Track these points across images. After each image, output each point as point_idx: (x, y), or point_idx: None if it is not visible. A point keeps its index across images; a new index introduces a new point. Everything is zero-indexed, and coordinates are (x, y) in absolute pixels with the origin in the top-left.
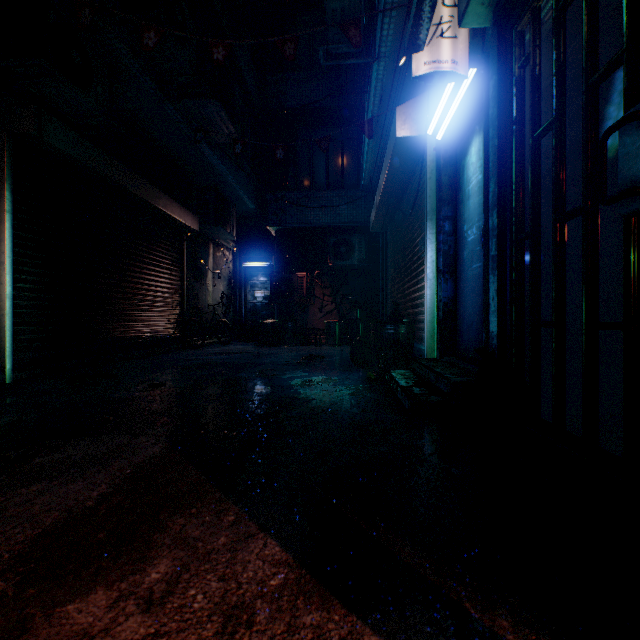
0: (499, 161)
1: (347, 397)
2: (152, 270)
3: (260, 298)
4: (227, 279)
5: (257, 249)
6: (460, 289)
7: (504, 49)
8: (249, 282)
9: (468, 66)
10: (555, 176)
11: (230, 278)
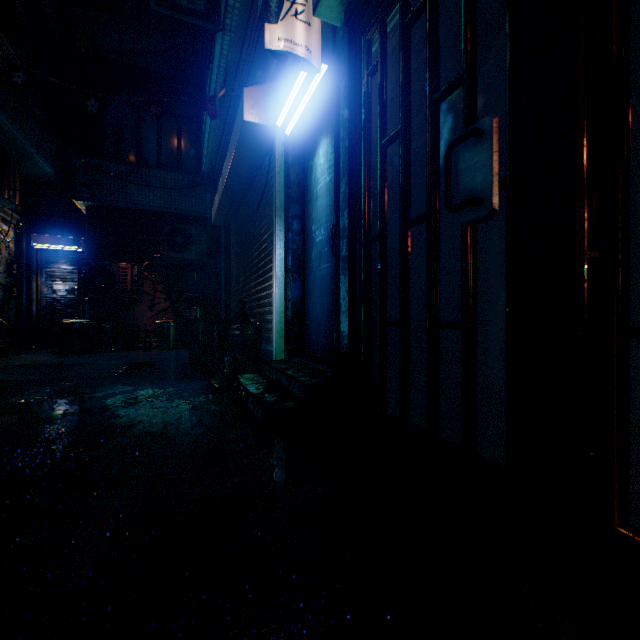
0: (350, 162)
1: (187, 414)
2: None
3: (63, 291)
4: (5, 263)
5: (58, 227)
6: (308, 289)
7: (354, 53)
8: (45, 270)
9: (321, 60)
10: (402, 183)
11: (11, 262)
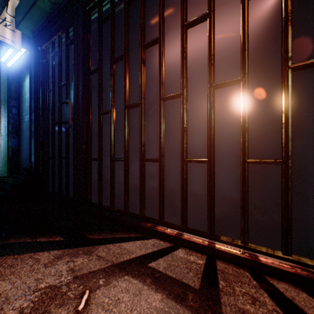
0: (35, 94)
1: None
2: None
3: None
4: None
5: None
6: (22, 142)
7: (37, 51)
8: None
9: (22, 47)
10: (52, 109)
11: None
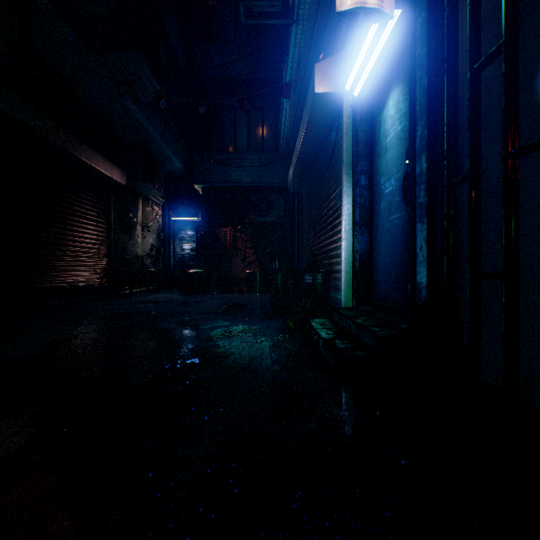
0: (429, 102)
1: (267, 350)
2: (76, 221)
3: (188, 250)
4: (156, 232)
5: (185, 205)
6: (376, 240)
7: None
8: (178, 235)
9: (393, 6)
10: (506, 106)
11: (159, 231)
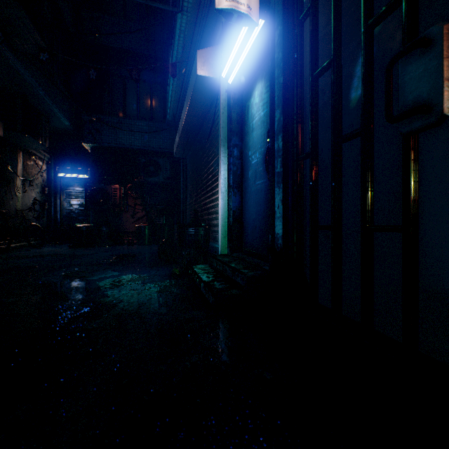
0: (284, 95)
1: (155, 295)
2: None
3: (76, 205)
4: (40, 187)
5: (73, 162)
6: (246, 200)
7: (287, 6)
8: (65, 191)
9: (259, 16)
10: (334, 105)
11: (44, 186)
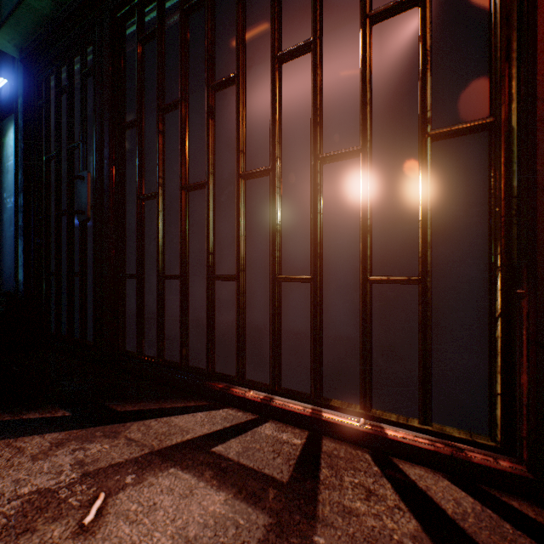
0: (25, 160)
1: None
2: None
3: None
4: None
5: None
6: (1, 245)
7: (30, 84)
8: None
9: (0, 75)
10: (56, 187)
11: None
